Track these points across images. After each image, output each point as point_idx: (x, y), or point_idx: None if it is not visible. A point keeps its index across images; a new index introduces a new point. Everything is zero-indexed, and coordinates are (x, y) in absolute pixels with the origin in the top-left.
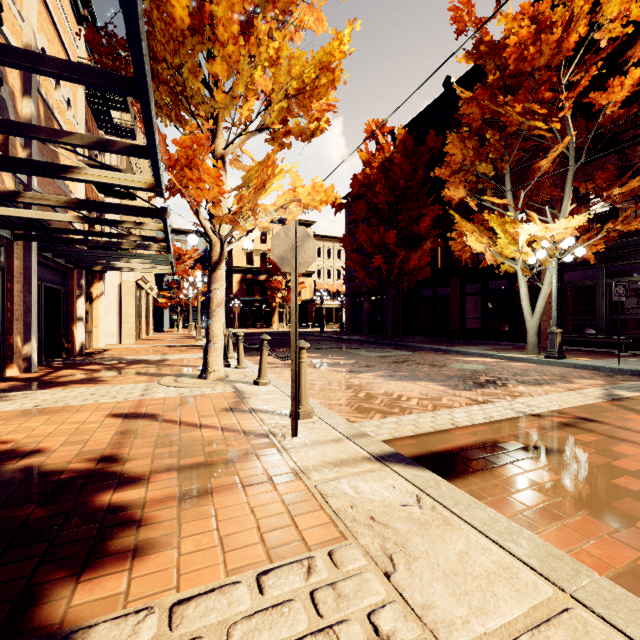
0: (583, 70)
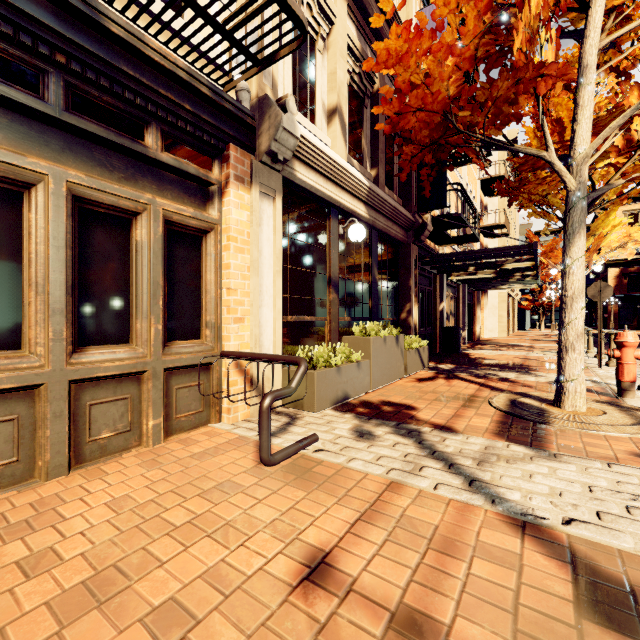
0: None
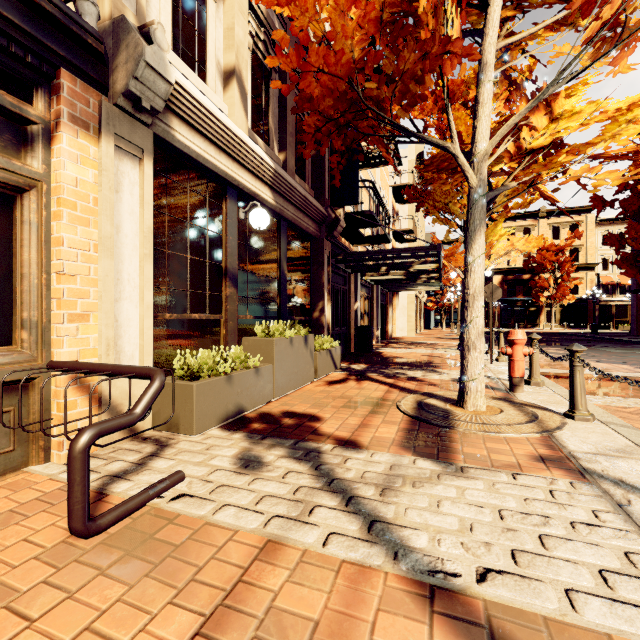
0: None
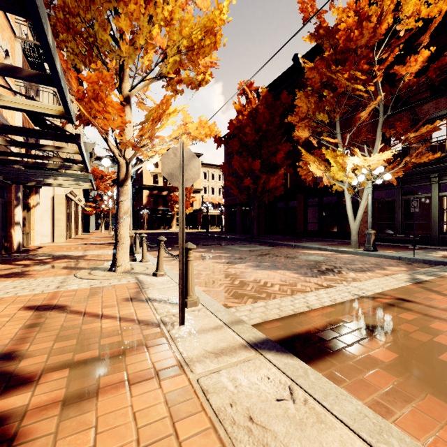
0: (389, 50)
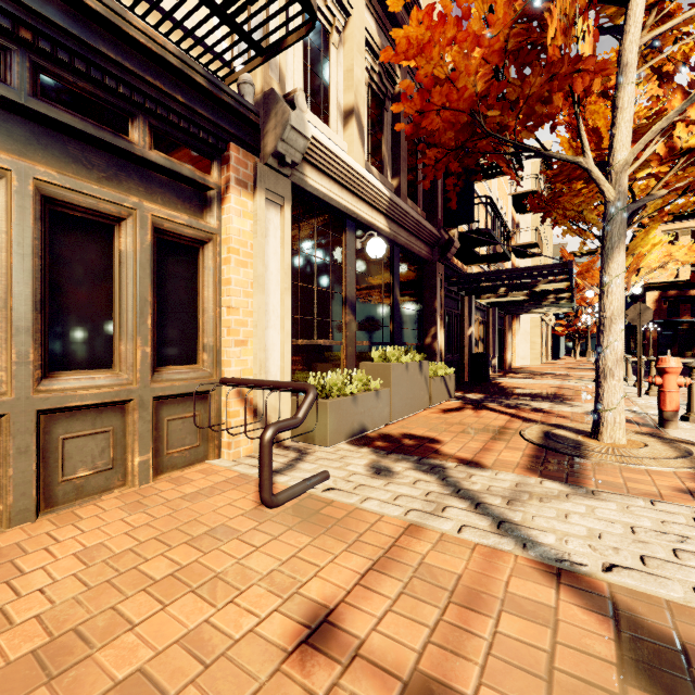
0: None
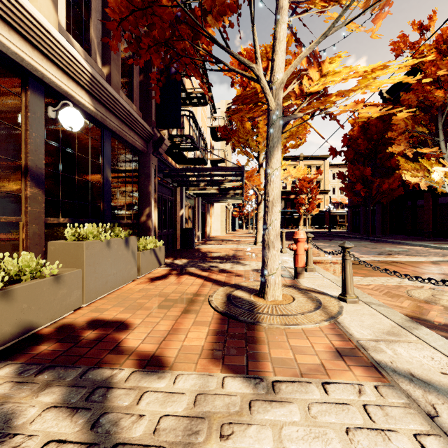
0: None
